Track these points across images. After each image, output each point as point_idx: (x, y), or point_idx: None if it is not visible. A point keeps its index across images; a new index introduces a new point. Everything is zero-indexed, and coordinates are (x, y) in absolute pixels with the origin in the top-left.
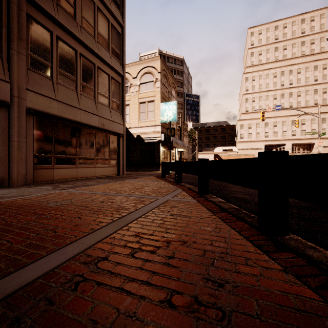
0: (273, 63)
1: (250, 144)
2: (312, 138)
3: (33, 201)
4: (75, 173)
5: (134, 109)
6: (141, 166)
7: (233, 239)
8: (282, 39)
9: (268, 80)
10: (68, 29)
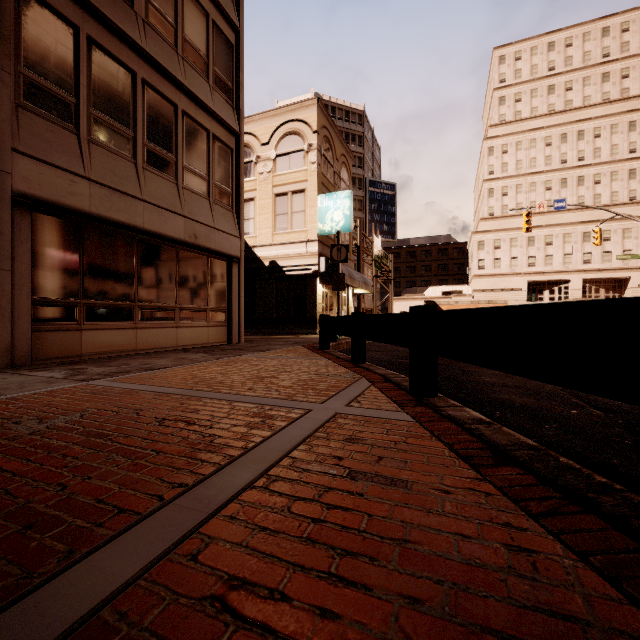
0: (545, 117)
1: (499, 281)
2: (625, 267)
3: None
4: (132, 340)
5: (263, 208)
6: (279, 325)
7: (623, 639)
8: (562, 68)
9: (535, 151)
10: (115, 24)
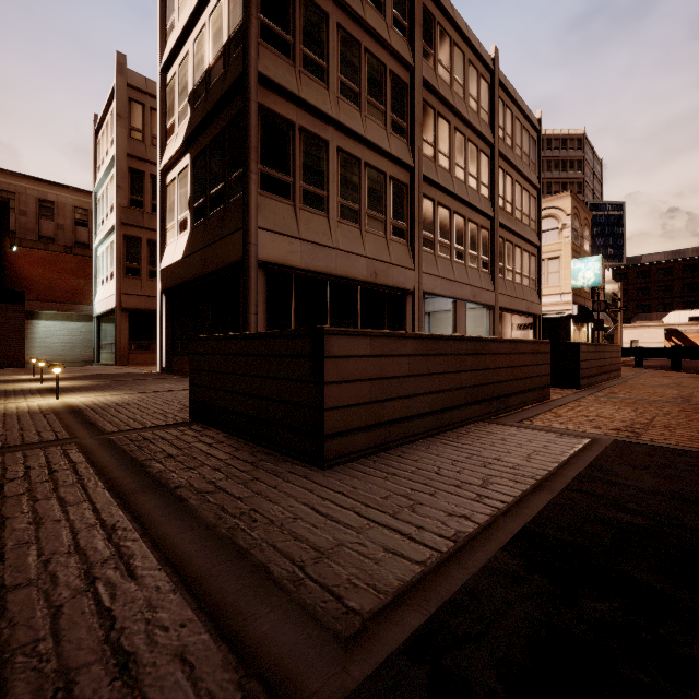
0: None
1: None
2: None
3: None
4: None
5: None
6: None
7: None
8: None
9: None
10: (512, 229)
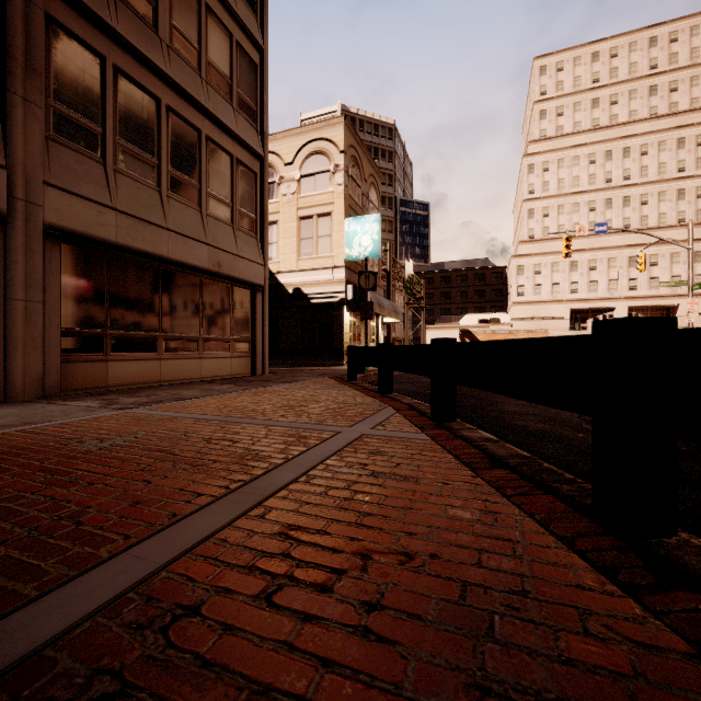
0: (589, 133)
1: (539, 309)
2: (673, 294)
3: (48, 437)
4: (157, 371)
5: (287, 232)
6: (304, 356)
7: (535, 547)
8: (607, 81)
9: (578, 169)
10: (140, 52)
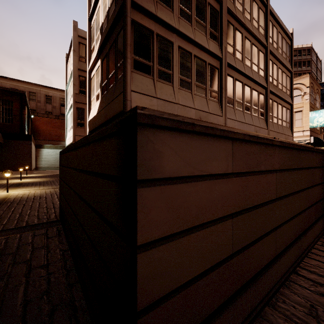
0: None
1: None
2: None
3: None
4: None
5: None
6: None
7: None
8: None
9: None
10: (277, 94)
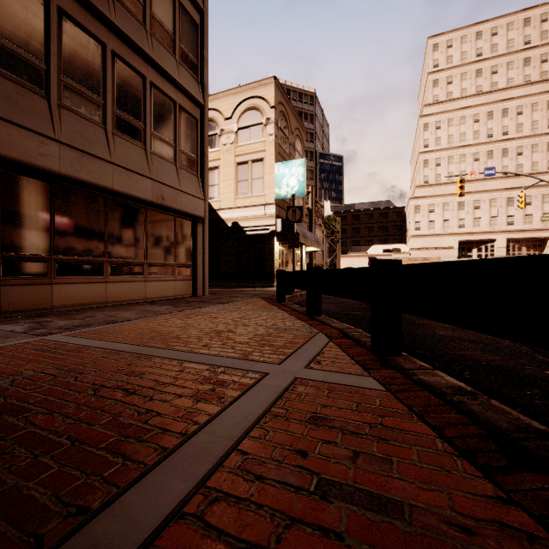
0: (474, 97)
1: (433, 240)
2: (544, 228)
3: None
4: (102, 293)
5: (226, 175)
6: (240, 279)
7: None
8: (488, 54)
9: (465, 127)
10: None
